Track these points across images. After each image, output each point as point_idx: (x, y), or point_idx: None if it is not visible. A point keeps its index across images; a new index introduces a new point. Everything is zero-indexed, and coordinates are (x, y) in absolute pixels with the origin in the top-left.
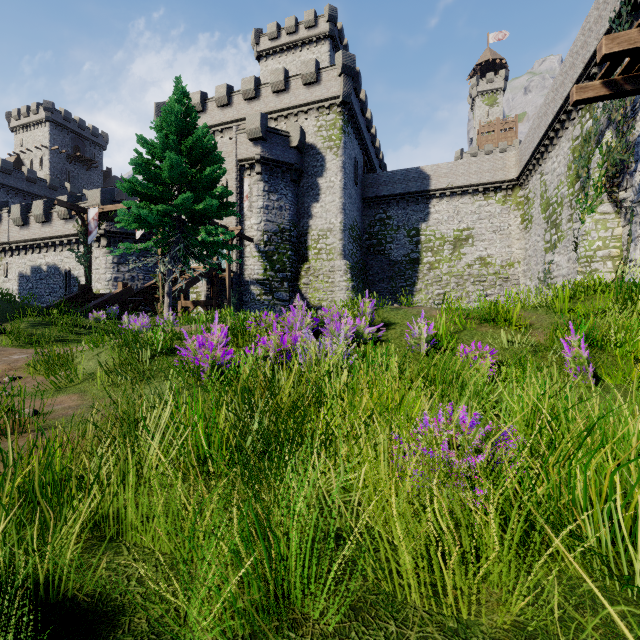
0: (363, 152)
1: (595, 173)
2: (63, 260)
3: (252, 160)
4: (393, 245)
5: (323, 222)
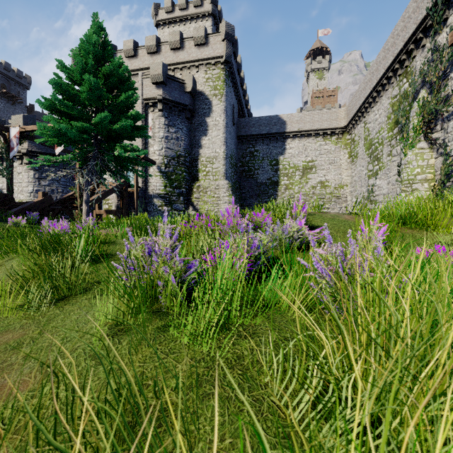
0: (238, 102)
1: (414, 120)
2: None
3: (155, 99)
4: (259, 171)
5: (210, 151)
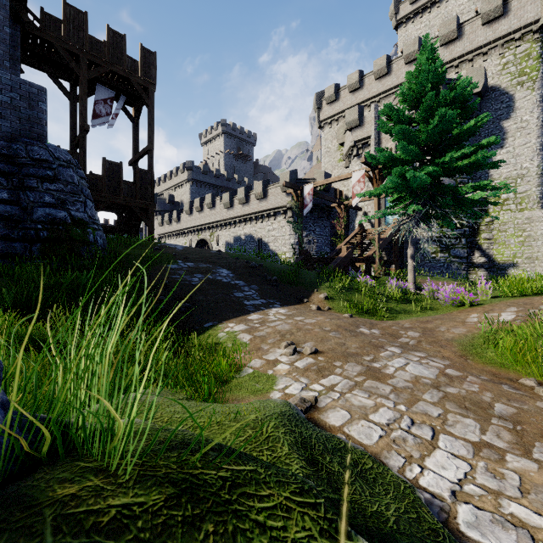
0: None
1: None
2: (256, 230)
3: None
4: None
5: (510, 169)
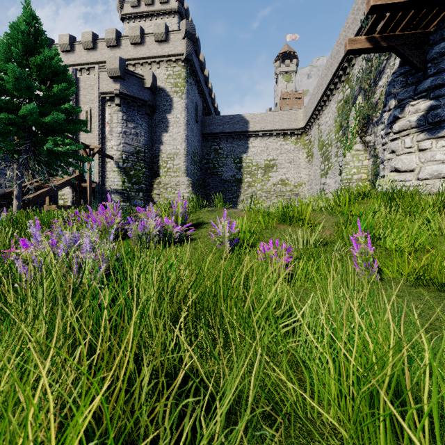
0: (202, 100)
1: (352, 123)
2: None
3: (112, 94)
4: (224, 168)
5: (171, 148)
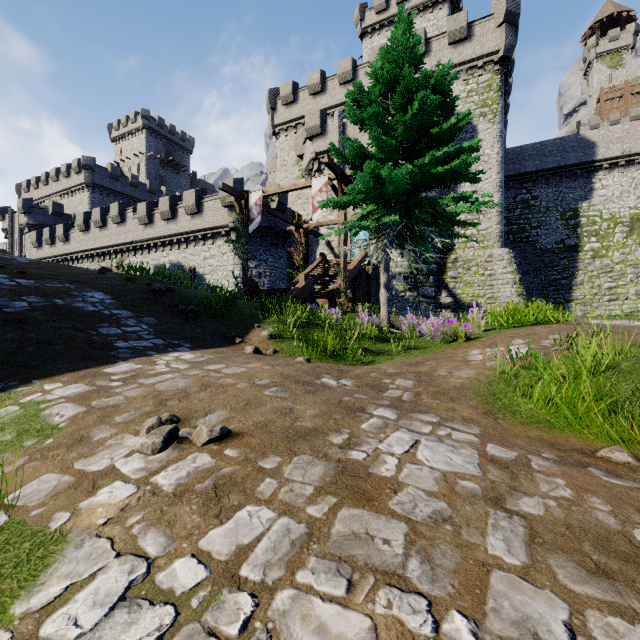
0: None
1: None
2: (187, 258)
3: None
4: (540, 230)
5: None
